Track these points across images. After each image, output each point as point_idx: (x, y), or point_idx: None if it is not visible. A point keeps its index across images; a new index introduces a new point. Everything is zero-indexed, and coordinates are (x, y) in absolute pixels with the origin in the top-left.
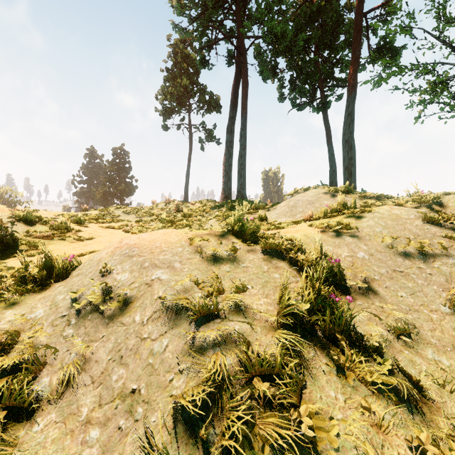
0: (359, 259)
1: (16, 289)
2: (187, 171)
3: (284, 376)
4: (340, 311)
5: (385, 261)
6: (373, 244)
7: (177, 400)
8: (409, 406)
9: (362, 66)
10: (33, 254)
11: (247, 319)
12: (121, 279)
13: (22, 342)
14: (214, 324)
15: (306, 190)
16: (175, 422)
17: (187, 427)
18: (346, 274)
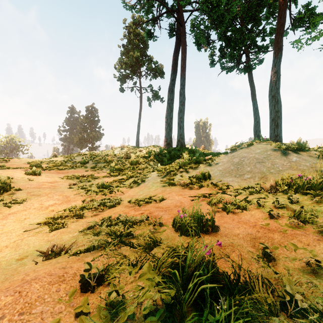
0: None
1: None
2: (138, 123)
3: None
4: None
5: None
6: None
7: None
8: None
9: (285, 32)
10: None
11: None
12: None
13: None
14: None
15: (250, 145)
16: None
17: None
18: None
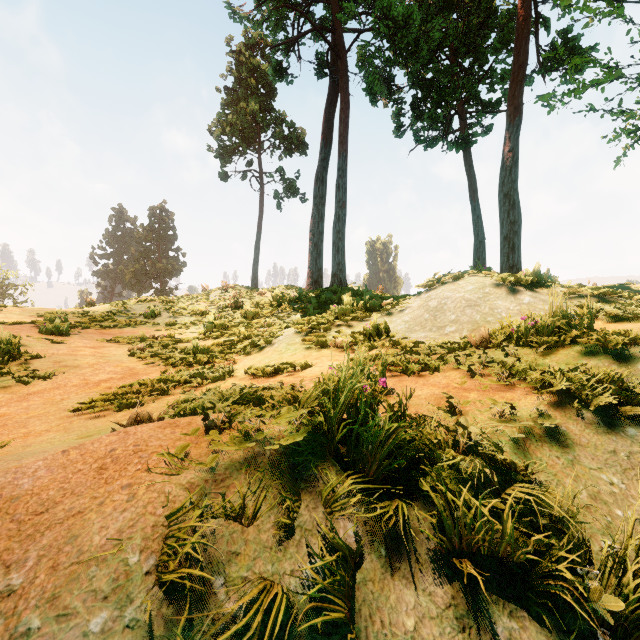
0: None
1: None
2: (256, 242)
3: None
4: None
5: None
6: None
7: None
8: None
9: (528, 78)
10: None
11: None
12: None
13: None
14: None
15: (458, 279)
16: None
17: None
18: None
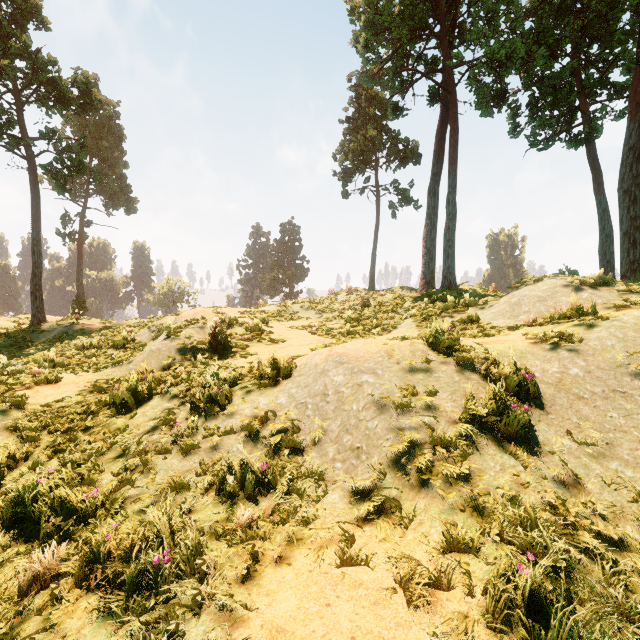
0: (570, 376)
1: (259, 383)
2: (373, 248)
3: (456, 447)
4: (513, 415)
5: (605, 380)
6: (596, 360)
7: (386, 452)
8: (559, 485)
9: None
10: (245, 356)
11: (435, 415)
12: (337, 380)
13: (282, 416)
14: (409, 415)
15: (538, 281)
16: (386, 462)
17: (393, 464)
18: (546, 390)
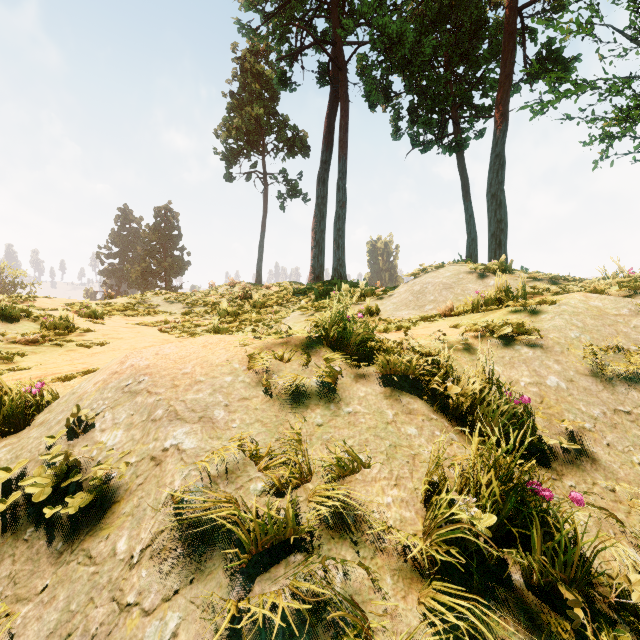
0: (551, 390)
1: None
2: (260, 240)
3: None
4: (565, 532)
5: (597, 393)
6: (570, 360)
7: None
8: None
9: (516, 86)
10: None
11: (361, 550)
12: (106, 444)
13: None
14: (287, 570)
15: (439, 268)
16: None
17: None
18: (535, 421)
